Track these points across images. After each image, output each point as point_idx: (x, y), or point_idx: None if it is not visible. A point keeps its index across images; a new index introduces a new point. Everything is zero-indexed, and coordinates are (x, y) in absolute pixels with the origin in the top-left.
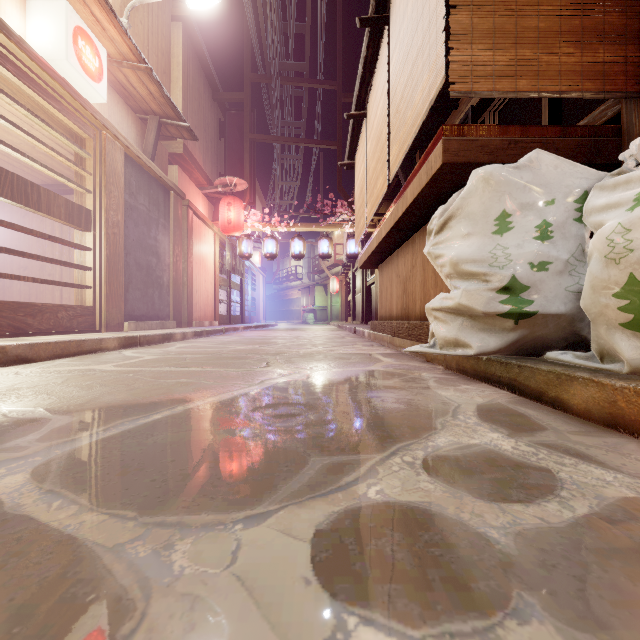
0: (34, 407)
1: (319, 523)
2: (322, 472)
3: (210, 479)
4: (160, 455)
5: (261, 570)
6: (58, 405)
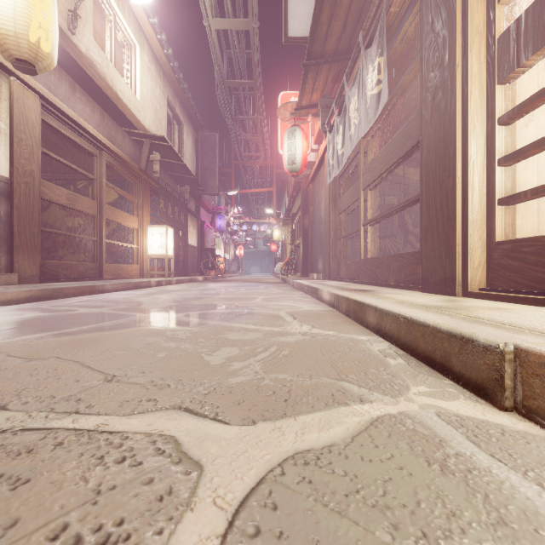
0: (173, 329)
1: (70, 312)
2: (52, 315)
3: (86, 315)
4: (98, 317)
5: (87, 310)
6: (159, 330)
